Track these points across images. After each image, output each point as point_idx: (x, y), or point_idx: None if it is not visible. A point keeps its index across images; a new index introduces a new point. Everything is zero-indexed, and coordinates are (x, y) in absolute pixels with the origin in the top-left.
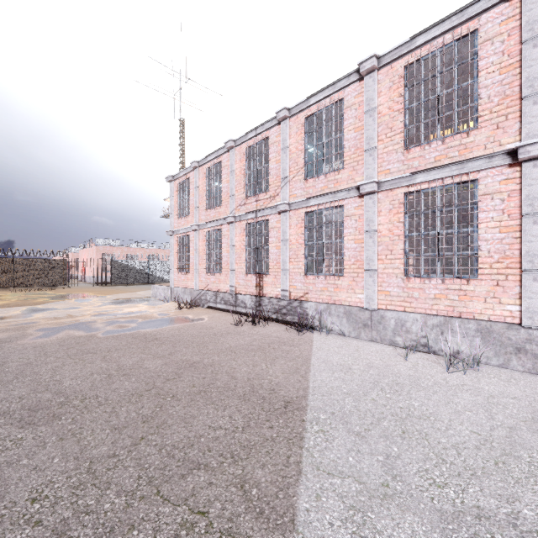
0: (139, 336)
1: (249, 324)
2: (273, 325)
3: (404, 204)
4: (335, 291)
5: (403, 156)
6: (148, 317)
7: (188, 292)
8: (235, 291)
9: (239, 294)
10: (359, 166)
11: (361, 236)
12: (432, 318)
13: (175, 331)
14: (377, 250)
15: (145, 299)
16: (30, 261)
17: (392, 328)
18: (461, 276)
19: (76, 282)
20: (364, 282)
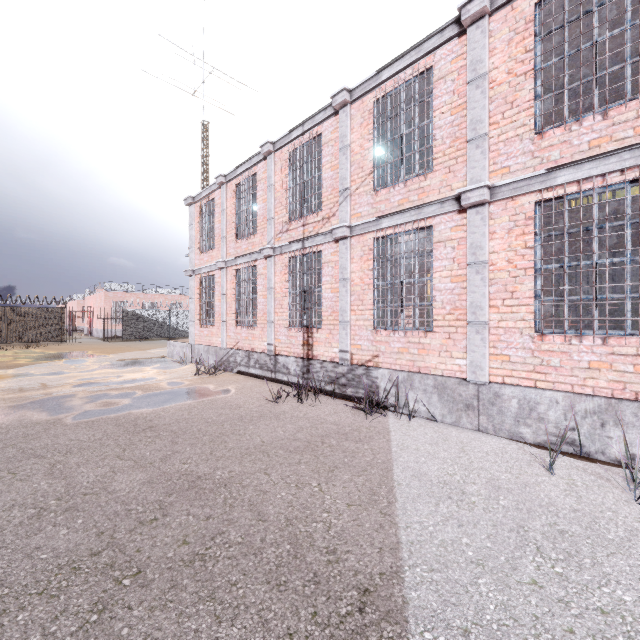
0: (127, 422)
1: (293, 399)
2: (328, 402)
3: (534, 220)
4: (421, 353)
5: (533, 145)
6: (152, 388)
7: (213, 352)
8: (275, 351)
9: (280, 355)
10: (458, 165)
11: (461, 271)
12: (584, 399)
13: (183, 413)
14: (487, 291)
15: (157, 360)
16: (17, 311)
17: (514, 412)
18: (639, 334)
19: (80, 337)
20: (467, 341)
